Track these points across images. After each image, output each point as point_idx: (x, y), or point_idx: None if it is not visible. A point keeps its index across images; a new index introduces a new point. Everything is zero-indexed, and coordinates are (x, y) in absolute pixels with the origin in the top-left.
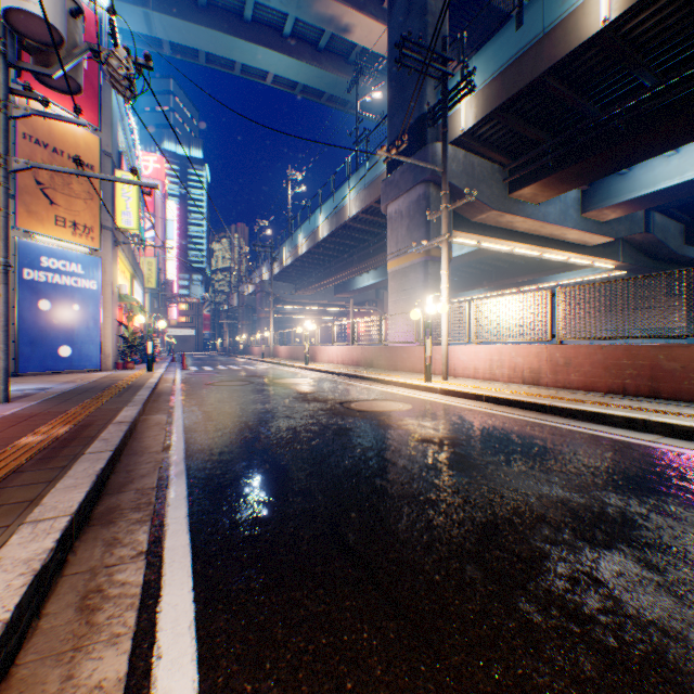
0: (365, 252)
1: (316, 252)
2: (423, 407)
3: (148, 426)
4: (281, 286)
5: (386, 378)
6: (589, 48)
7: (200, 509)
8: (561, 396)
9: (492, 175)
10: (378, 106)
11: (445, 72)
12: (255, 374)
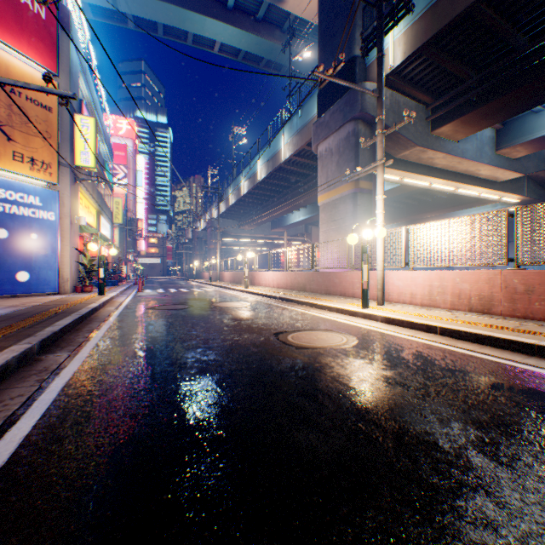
0: (297, 191)
1: (255, 192)
2: (370, 341)
3: (23, 376)
4: (227, 223)
5: (321, 303)
6: None
7: None
8: (534, 330)
9: (416, 113)
10: (308, 69)
11: None
12: (198, 297)
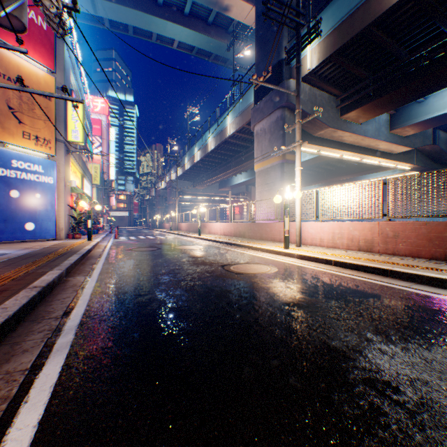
0: (239, 159)
1: (206, 160)
2: (286, 269)
3: (63, 288)
4: (183, 183)
5: (255, 246)
6: (405, 3)
7: (57, 409)
8: (394, 261)
9: (329, 102)
10: (248, 62)
11: (298, 22)
12: (163, 242)
